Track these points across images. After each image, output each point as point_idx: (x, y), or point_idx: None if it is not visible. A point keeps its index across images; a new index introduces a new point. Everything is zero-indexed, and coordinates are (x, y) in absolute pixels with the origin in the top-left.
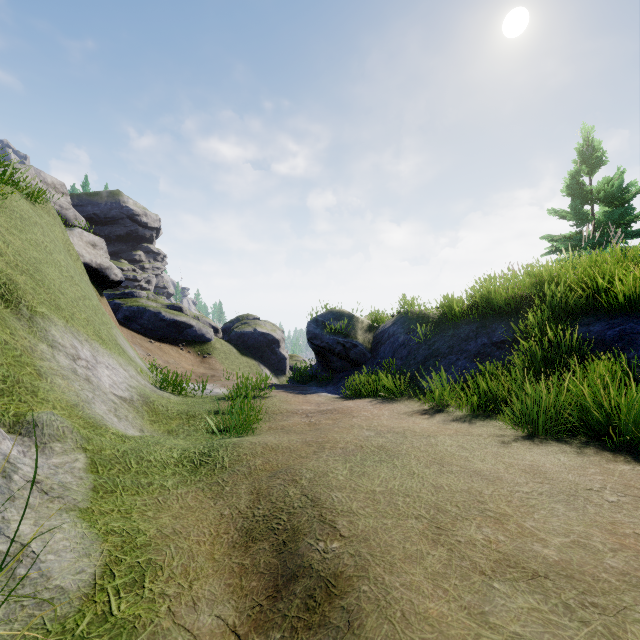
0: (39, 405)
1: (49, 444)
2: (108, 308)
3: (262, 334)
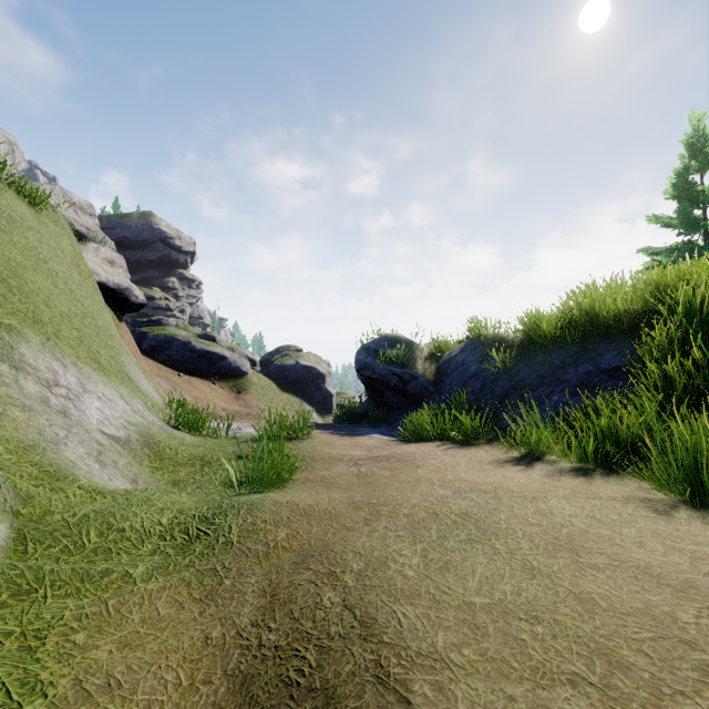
0: None
1: None
2: (128, 335)
3: (305, 367)
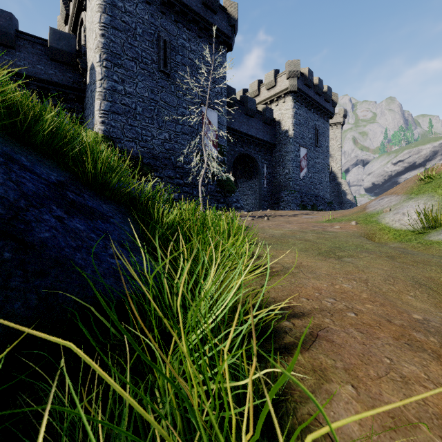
0: None
1: None
2: None
3: None
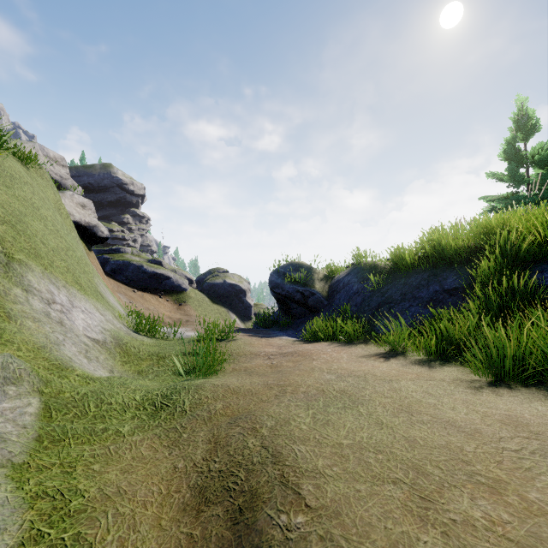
0: (2, 347)
1: (3, 387)
2: (96, 261)
3: (231, 285)
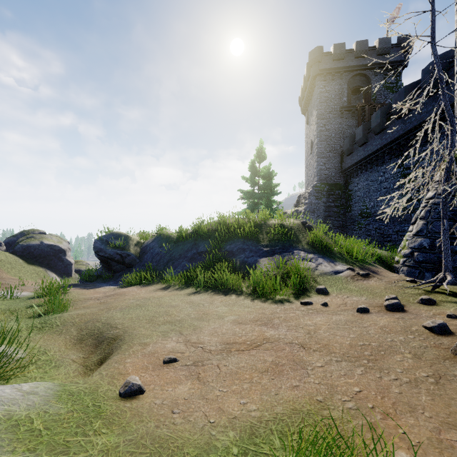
0: None
1: None
2: None
3: (49, 246)
